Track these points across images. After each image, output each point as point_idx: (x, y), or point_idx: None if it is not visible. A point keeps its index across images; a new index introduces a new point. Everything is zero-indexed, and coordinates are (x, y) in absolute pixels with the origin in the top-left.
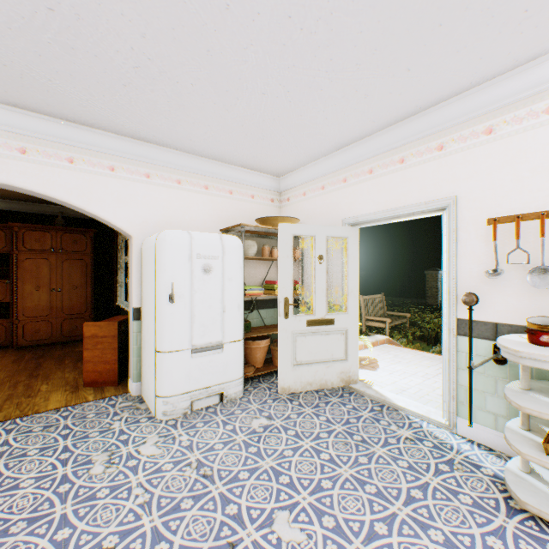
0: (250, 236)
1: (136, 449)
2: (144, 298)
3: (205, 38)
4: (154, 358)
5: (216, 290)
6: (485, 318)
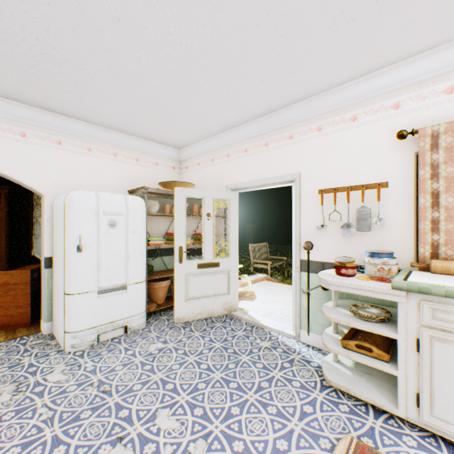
0: (155, 196)
1: (44, 378)
2: (55, 249)
3: (103, 39)
4: (64, 299)
5: (121, 241)
6: (317, 259)
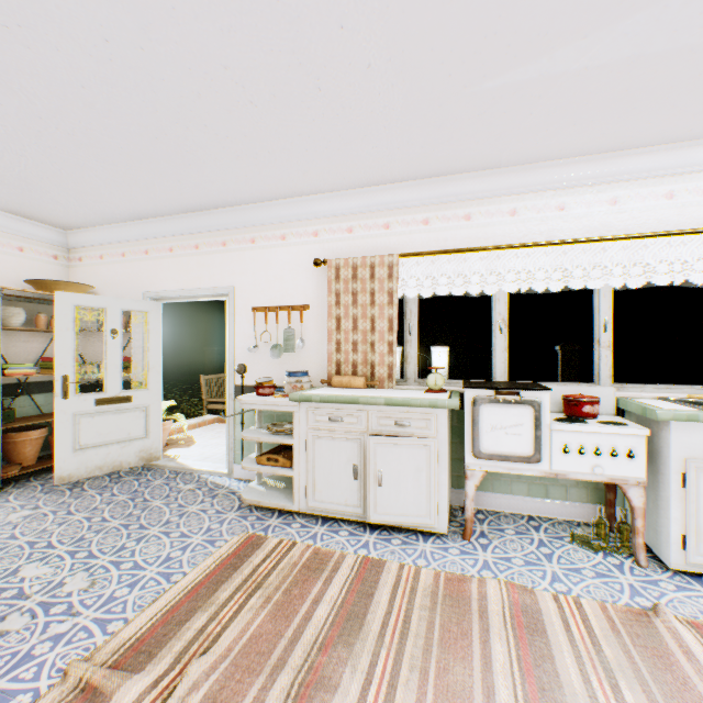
0: (18, 300)
1: None
2: None
3: None
4: None
5: None
6: (252, 383)
